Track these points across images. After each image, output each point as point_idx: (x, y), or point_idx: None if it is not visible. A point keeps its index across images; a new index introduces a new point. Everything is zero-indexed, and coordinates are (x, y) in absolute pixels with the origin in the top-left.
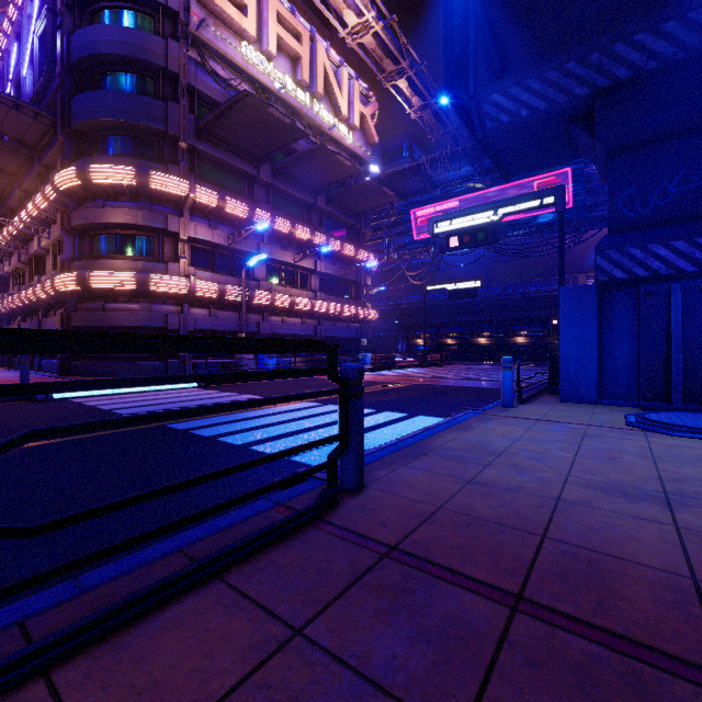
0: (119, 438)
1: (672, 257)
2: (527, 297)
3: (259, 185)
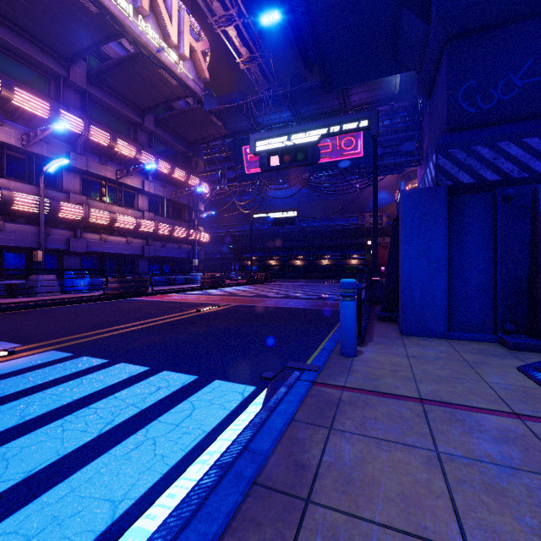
0: None
1: (526, 157)
2: (330, 229)
3: (71, 89)
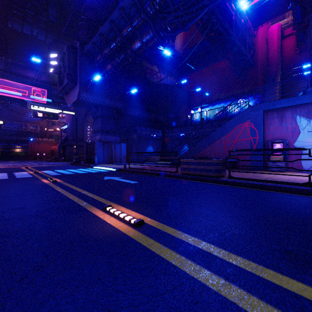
0: (63, 176)
1: (111, 139)
2: None
3: None
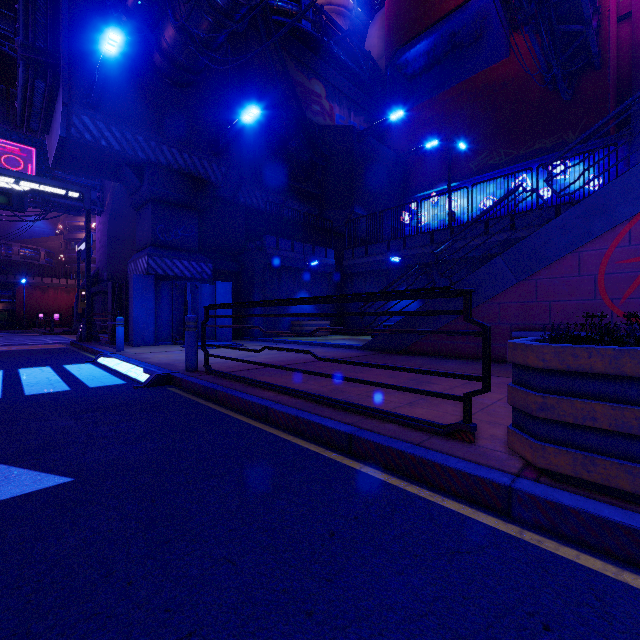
0: None
1: (183, 268)
2: None
3: None
